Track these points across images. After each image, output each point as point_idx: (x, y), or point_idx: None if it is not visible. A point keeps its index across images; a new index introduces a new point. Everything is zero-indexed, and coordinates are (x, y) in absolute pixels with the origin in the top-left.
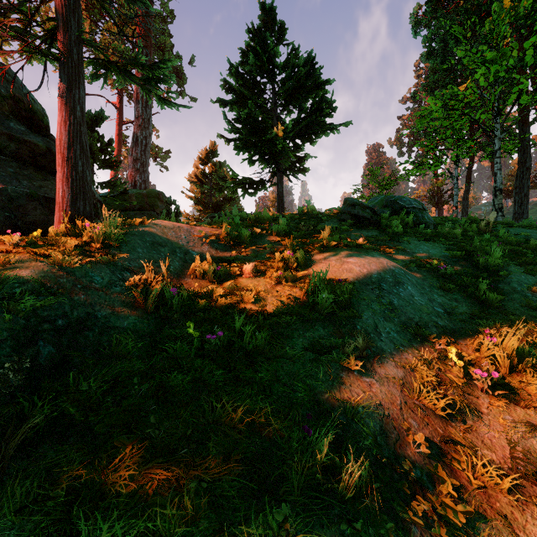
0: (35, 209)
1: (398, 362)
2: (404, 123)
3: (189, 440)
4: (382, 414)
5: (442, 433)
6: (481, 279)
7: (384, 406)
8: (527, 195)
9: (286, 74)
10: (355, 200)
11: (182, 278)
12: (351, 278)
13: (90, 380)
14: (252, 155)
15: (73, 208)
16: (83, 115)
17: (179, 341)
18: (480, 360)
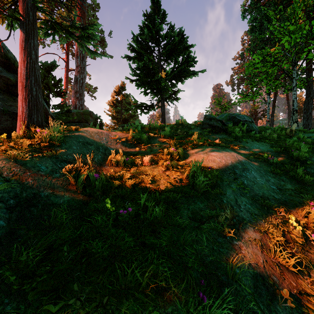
0: (6, 120)
1: (256, 228)
2: (235, 72)
3: (105, 310)
4: (252, 272)
5: (295, 285)
6: (299, 167)
7: (253, 265)
8: (311, 114)
9: (166, 41)
10: (211, 115)
11: (103, 166)
12: (215, 166)
13: (29, 250)
14: (146, 89)
15: (29, 119)
16: (36, 57)
17: (99, 215)
18: (309, 224)
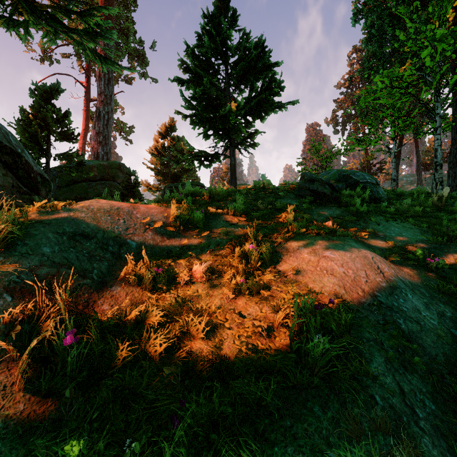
0: None
1: None
2: (339, 105)
3: None
4: None
5: None
6: None
7: None
8: None
9: (238, 56)
10: (313, 175)
11: (108, 286)
12: (336, 287)
13: None
14: (207, 130)
15: None
16: None
17: None
18: None
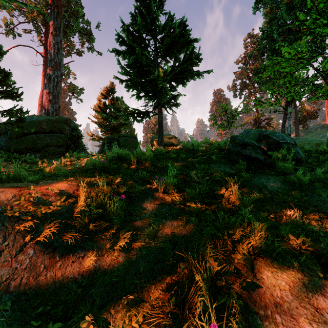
0: None
1: None
2: (238, 76)
3: None
4: None
5: None
6: None
7: None
8: None
9: (165, 33)
10: (246, 139)
11: None
12: None
13: None
14: (139, 92)
15: None
16: None
17: None
18: None
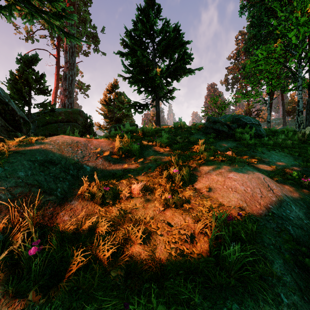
0: None
1: None
2: (230, 71)
3: None
4: None
5: None
6: None
7: None
8: None
9: (161, 37)
10: (216, 118)
11: (68, 201)
12: (239, 201)
13: None
14: (140, 87)
15: None
16: None
17: None
18: None
